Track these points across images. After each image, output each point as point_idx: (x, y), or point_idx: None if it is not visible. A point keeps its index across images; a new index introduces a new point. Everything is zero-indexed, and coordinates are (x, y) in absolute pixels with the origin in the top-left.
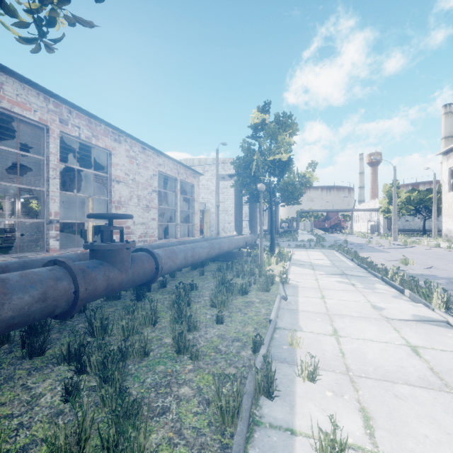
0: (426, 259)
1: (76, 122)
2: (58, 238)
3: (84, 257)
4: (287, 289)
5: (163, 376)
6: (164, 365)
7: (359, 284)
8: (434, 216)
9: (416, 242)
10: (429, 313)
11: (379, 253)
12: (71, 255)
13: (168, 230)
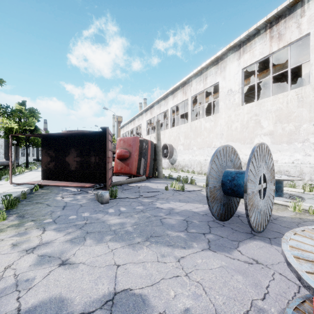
0: None
1: None
2: None
3: None
4: (20, 175)
5: None
6: None
7: None
8: None
9: None
10: None
11: None
12: None
13: None
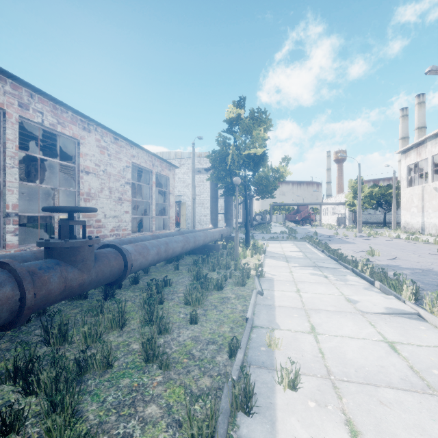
0: (389, 250)
1: (38, 107)
2: (17, 233)
3: (42, 255)
4: (262, 282)
5: (128, 393)
6: (130, 378)
7: (332, 276)
8: (393, 209)
9: (379, 234)
10: (400, 305)
11: (346, 245)
12: (26, 253)
13: (143, 223)
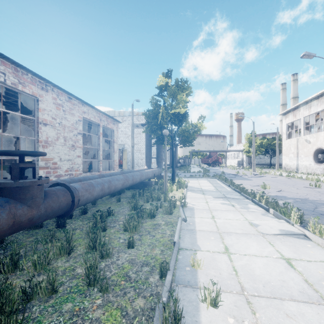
0: (276, 184)
1: (1, 69)
2: None
3: None
4: (185, 211)
5: (69, 318)
6: (72, 302)
7: (237, 205)
8: (277, 155)
9: (267, 172)
10: (290, 227)
11: (245, 181)
12: None
13: (93, 165)
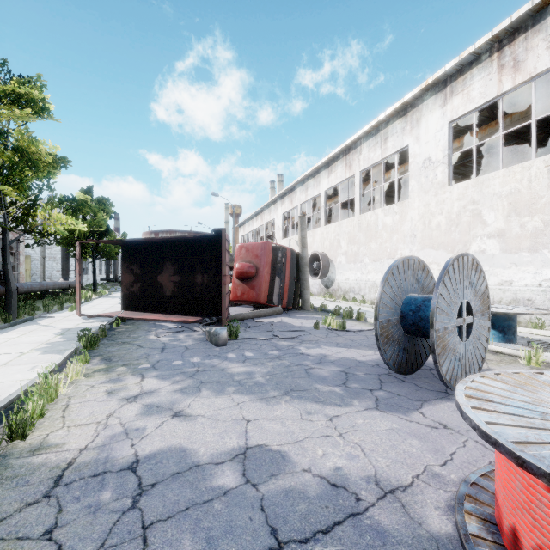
0: None
1: None
2: None
3: None
4: (87, 303)
5: None
6: None
7: None
8: None
9: None
10: None
11: None
12: None
13: None
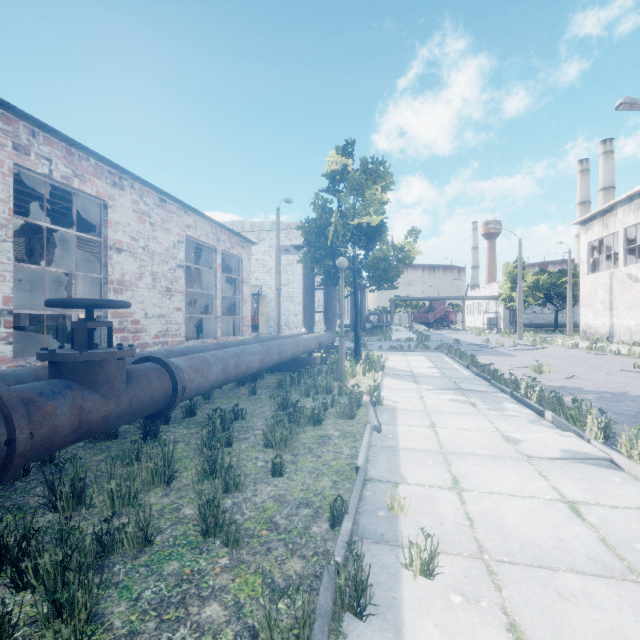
0: (564, 365)
1: (43, 151)
2: (10, 341)
3: (46, 374)
4: (380, 413)
5: (175, 584)
6: (179, 561)
7: (482, 403)
8: (569, 306)
9: (548, 341)
10: (583, 446)
11: (502, 357)
12: (21, 371)
13: (204, 326)
